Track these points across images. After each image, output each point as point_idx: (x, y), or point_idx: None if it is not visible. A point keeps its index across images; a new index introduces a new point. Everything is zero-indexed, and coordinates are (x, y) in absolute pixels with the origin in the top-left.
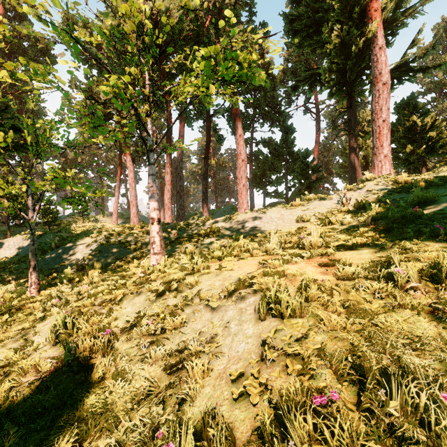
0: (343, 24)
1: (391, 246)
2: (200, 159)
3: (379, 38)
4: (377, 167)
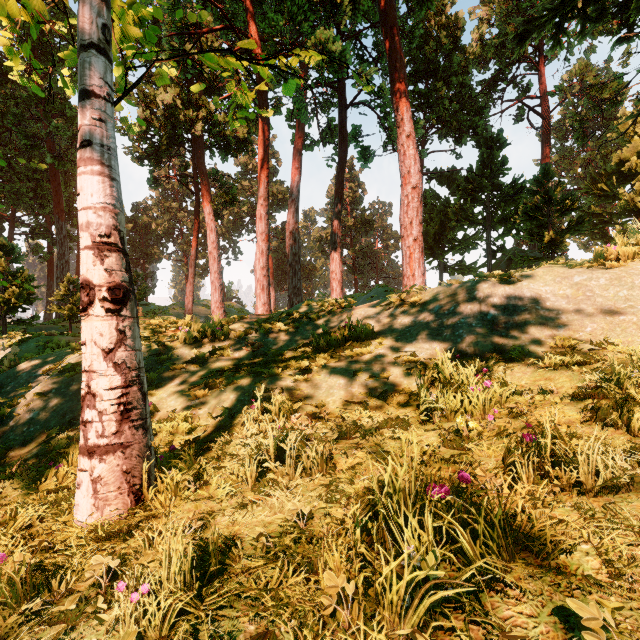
0: None
1: None
2: (330, 218)
3: None
4: None
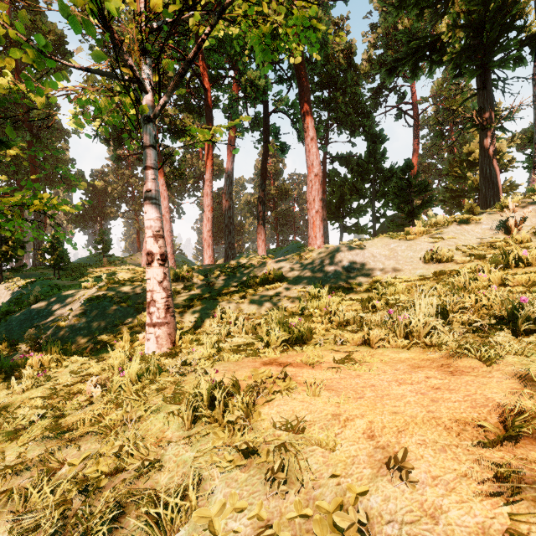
0: None
1: None
2: (257, 186)
3: None
4: None
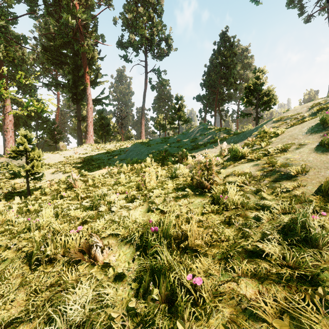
0: (75, 74)
1: (86, 164)
2: None
3: (89, 90)
4: (88, 139)
